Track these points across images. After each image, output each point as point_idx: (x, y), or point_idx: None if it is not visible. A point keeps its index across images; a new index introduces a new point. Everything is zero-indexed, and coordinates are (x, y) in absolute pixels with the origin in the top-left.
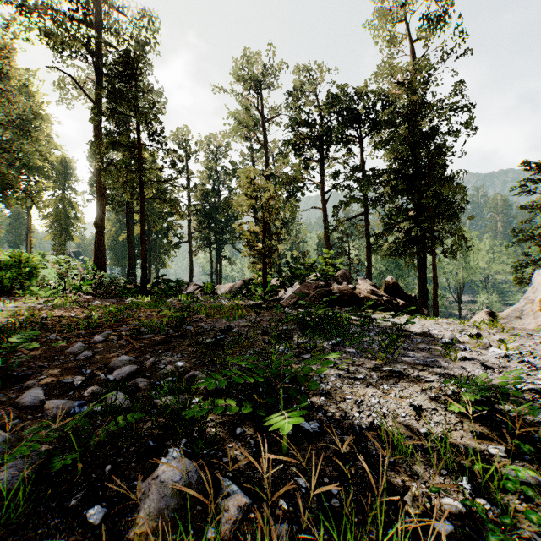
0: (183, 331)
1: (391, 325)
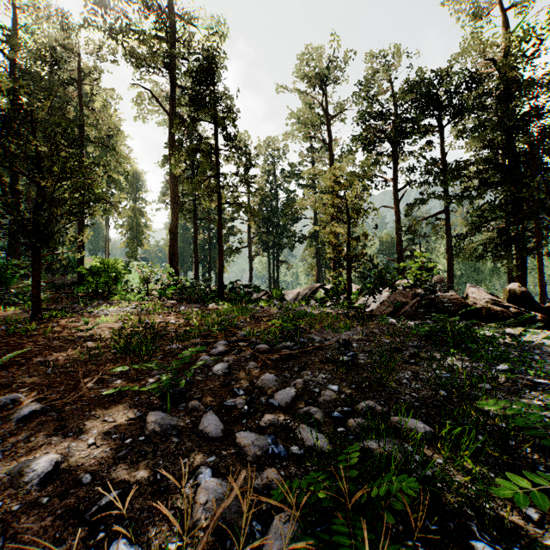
0: (315, 346)
1: (547, 345)
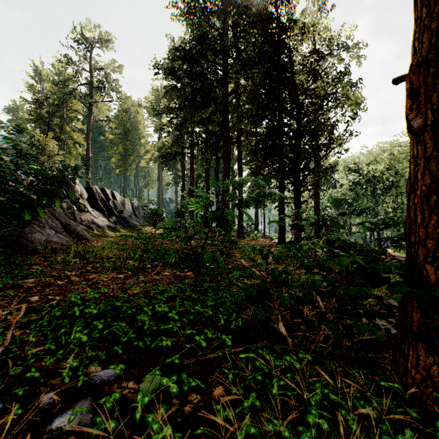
0: None
1: None
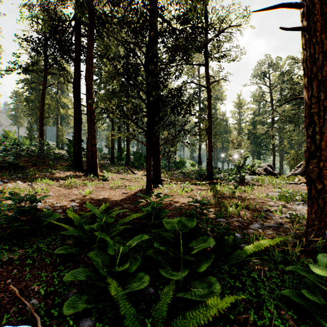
0: None
1: None
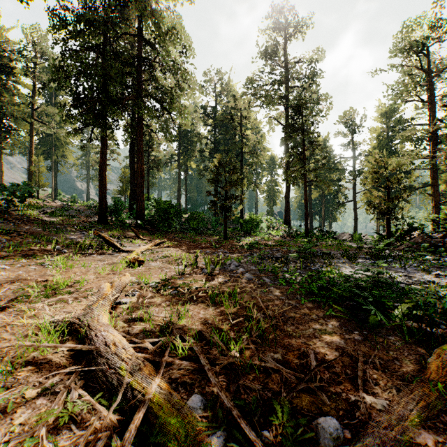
0: None
1: None
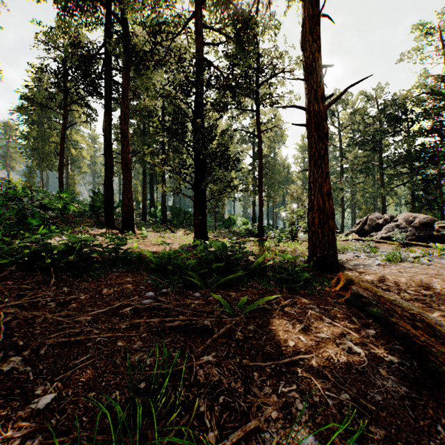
0: None
1: None
